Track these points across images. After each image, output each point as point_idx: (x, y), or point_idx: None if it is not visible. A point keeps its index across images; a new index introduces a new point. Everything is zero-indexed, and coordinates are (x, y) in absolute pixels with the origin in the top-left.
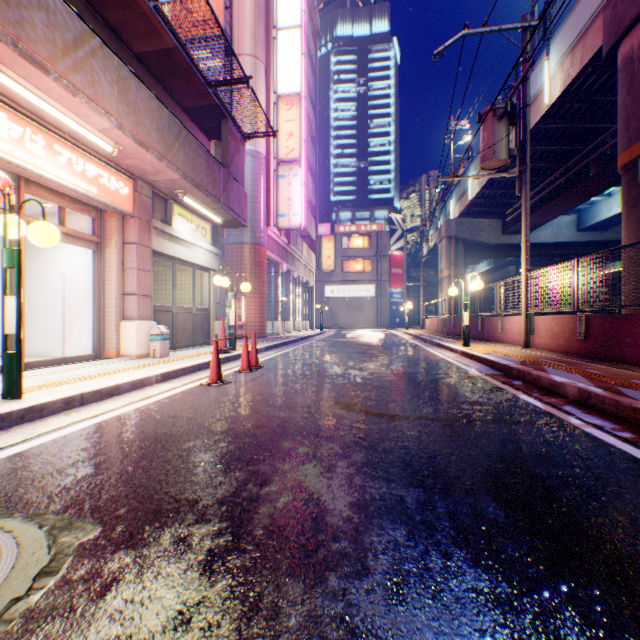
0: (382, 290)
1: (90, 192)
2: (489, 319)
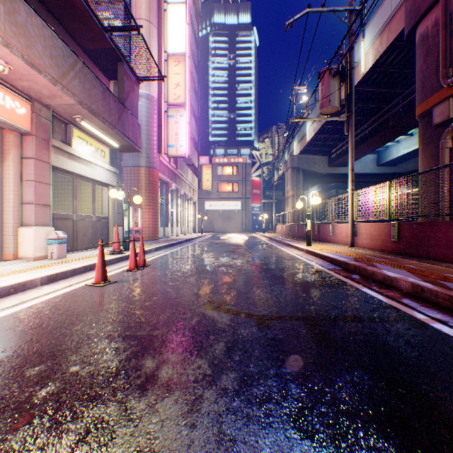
0: (246, 205)
1: None
2: (323, 226)
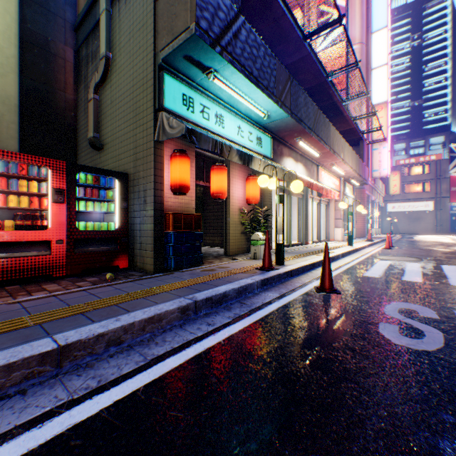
0: (440, 205)
1: (333, 187)
2: None
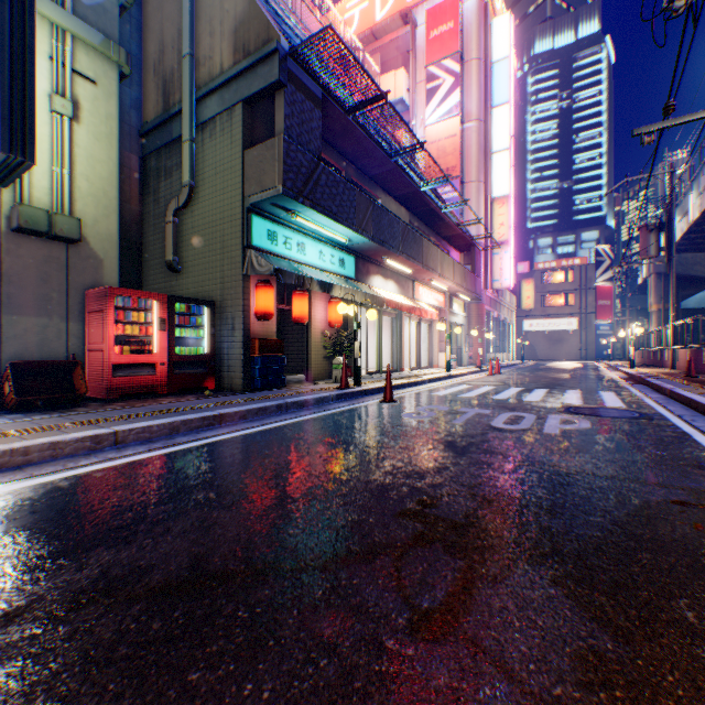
0: (585, 323)
1: (436, 305)
2: (662, 352)
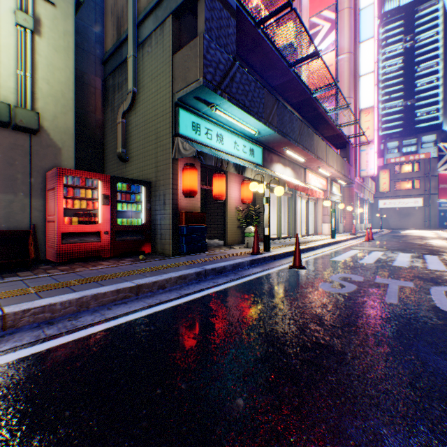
0: (429, 201)
1: (320, 187)
2: None
